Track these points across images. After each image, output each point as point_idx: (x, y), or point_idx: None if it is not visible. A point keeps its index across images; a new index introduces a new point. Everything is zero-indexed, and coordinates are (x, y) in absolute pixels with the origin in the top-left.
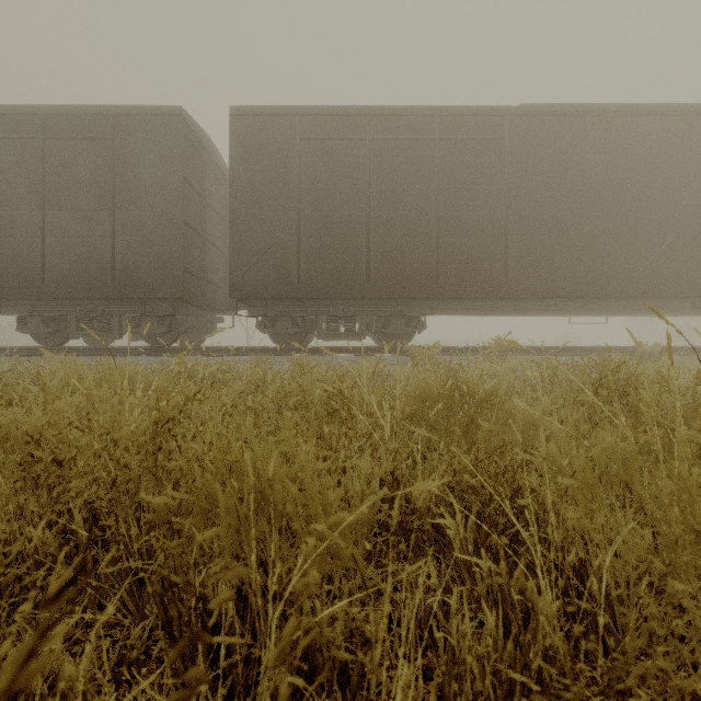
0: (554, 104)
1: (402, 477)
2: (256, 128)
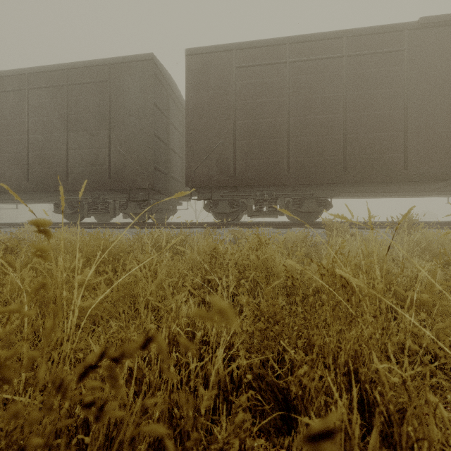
0: None
1: None
2: (204, 63)
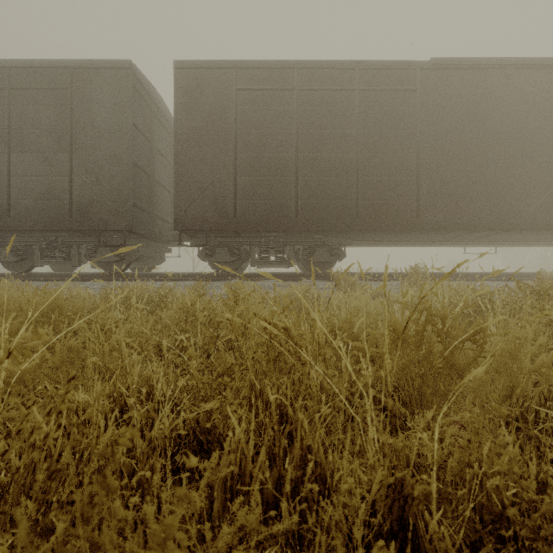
0: (461, 58)
1: (412, 500)
2: (197, 80)
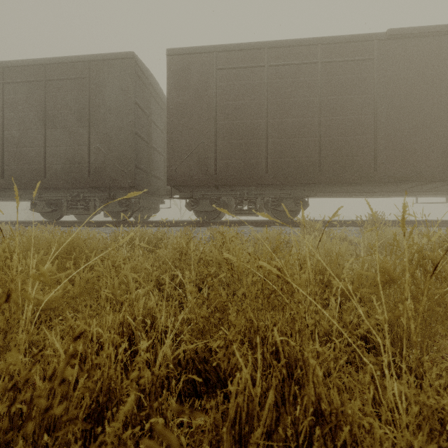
0: (416, 27)
1: None
2: (185, 64)
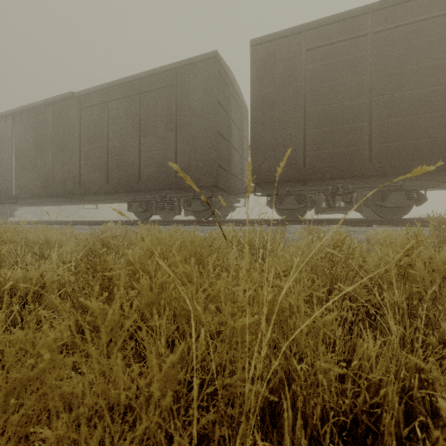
0: None
1: None
2: (270, 51)
